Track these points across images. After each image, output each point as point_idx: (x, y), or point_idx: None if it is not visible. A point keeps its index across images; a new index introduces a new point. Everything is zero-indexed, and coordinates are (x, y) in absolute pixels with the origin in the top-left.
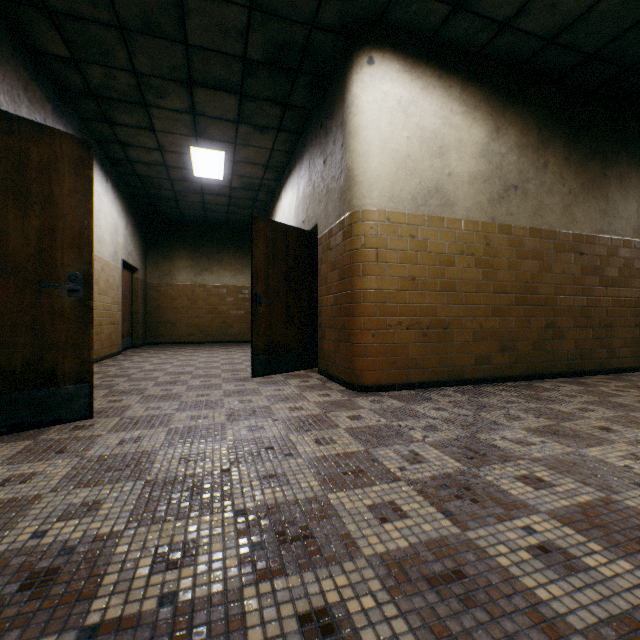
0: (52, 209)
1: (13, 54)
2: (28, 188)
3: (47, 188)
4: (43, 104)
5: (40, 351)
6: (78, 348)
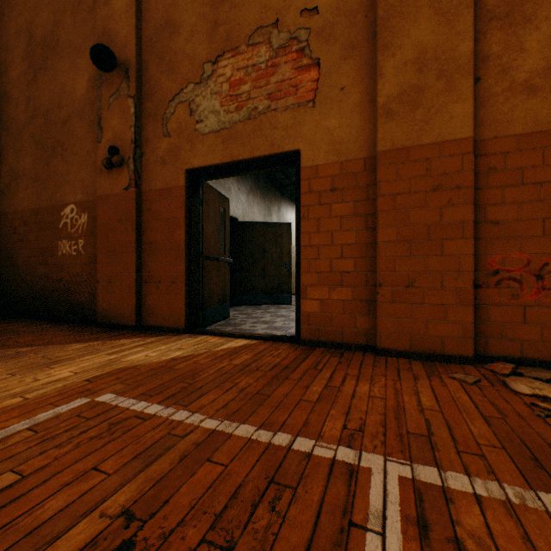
0: (282, 245)
1: (270, 186)
2: (277, 240)
3: (281, 239)
4: (278, 196)
5: (279, 284)
6: (288, 284)
